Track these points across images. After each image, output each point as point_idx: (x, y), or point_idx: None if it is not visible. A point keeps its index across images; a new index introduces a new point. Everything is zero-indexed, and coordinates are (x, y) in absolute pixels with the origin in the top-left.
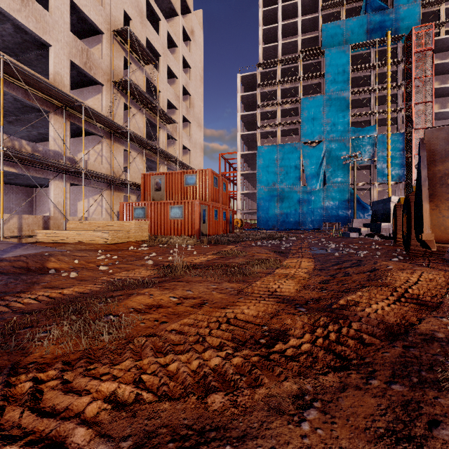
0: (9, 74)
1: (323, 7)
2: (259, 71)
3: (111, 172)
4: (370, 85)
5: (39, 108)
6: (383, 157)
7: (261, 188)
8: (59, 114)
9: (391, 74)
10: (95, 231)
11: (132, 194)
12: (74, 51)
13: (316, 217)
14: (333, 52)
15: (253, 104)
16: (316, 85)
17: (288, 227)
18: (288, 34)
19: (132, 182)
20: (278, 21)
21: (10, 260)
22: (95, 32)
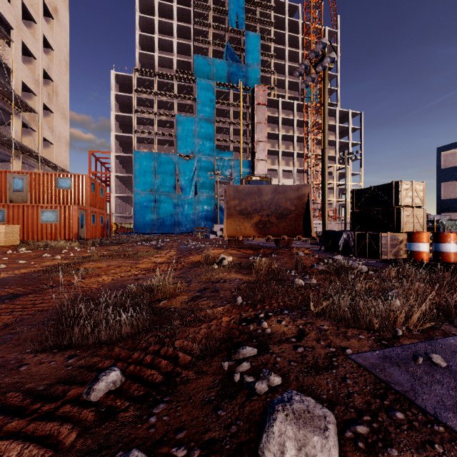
0: None
1: (195, 39)
2: (136, 76)
3: None
4: (229, 119)
5: None
6: (238, 177)
7: (138, 192)
8: None
9: (243, 114)
10: None
11: None
12: None
13: (189, 222)
14: (203, 83)
15: (129, 105)
16: (189, 106)
17: (165, 231)
18: (165, 48)
19: None
20: (155, 33)
21: None
22: None
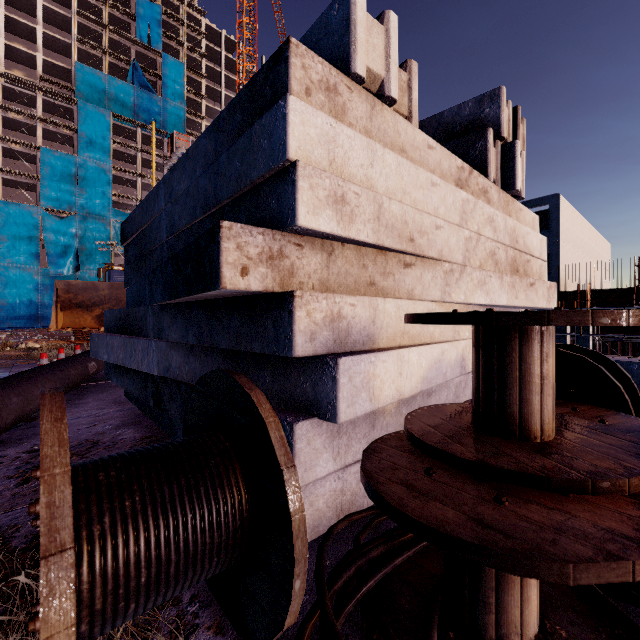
0: None
1: (79, 39)
2: None
3: None
4: (136, 168)
5: None
6: None
7: None
8: None
9: (158, 165)
10: None
11: None
12: None
13: None
14: (90, 110)
15: None
16: (66, 137)
17: (17, 324)
18: (20, 33)
19: None
20: None
21: None
22: None
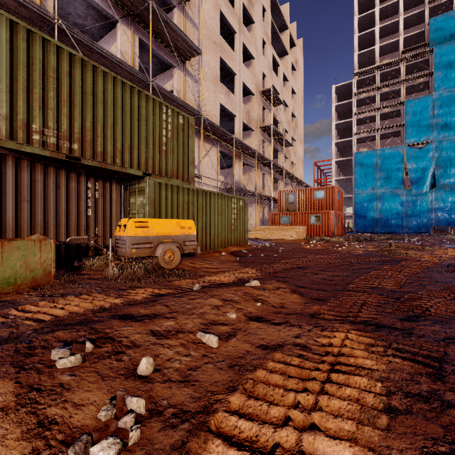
0: (228, 142)
1: (431, 0)
2: (356, 80)
3: (257, 191)
4: None
5: (231, 157)
6: None
7: (358, 193)
8: (239, 158)
9: None
10: (285, 232)
11: (266, 206)
12: (244, 115)
13: (423, 220)
14: (444, 49)
15: (347, 110)
16: (423, 84)
17: (389, 230)
18: (386, 34)
19: (273, 198)
20: (376, 25)
21: (291, 244)
22: (247, 94)
